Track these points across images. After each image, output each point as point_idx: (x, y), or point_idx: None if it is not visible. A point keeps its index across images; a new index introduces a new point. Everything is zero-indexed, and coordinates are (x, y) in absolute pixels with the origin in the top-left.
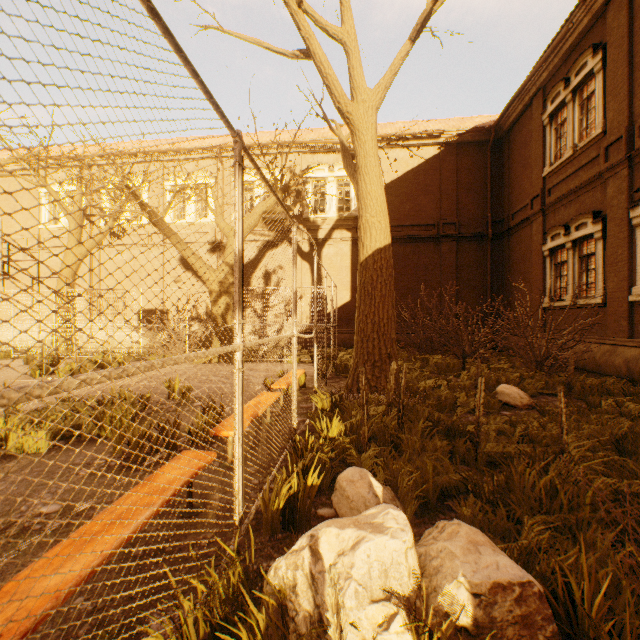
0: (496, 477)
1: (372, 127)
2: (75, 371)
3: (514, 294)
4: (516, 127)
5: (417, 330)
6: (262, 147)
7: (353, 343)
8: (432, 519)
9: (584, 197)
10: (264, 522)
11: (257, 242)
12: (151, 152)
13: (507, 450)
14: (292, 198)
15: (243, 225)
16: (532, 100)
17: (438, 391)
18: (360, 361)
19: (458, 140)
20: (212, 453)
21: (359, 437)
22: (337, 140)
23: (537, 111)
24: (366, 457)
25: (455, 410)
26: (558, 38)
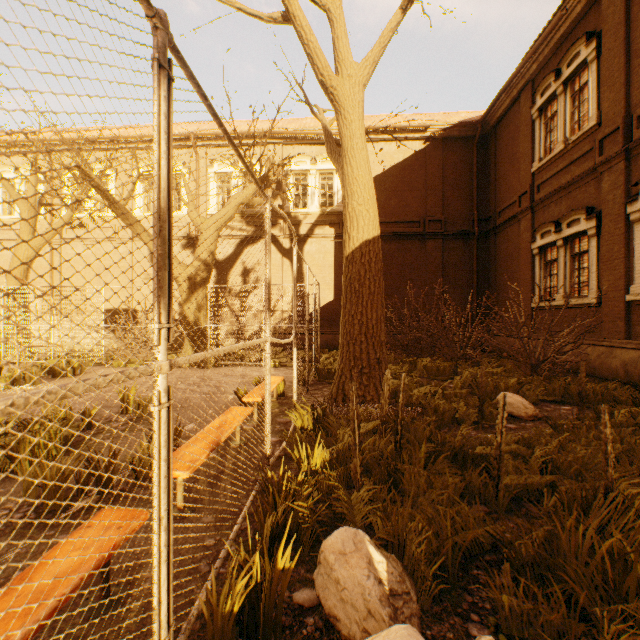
0: (536, 534)
1: (359, 105)
2: (18, 379)
3: (501, 294)
4: (503, 122)
5: (404, 331)
6: (240, 136)
7: (336, 344)
8: (456, 604)
9: (576, 193)
10: (209, 634)
11: (235, 237)
12: (112, 132)
13: (530, 481)
14: (272, 191)
15: (170, 169)
16: (520, 94)
17: (433, 400)
18: (346, 367)
19: (444, 135)
20: (142, 513)
21: (348, 468)
22: (320, 131)
23: (526, 105)
24: (358, 499)
25: (454, 423)
26: (551, 25)
